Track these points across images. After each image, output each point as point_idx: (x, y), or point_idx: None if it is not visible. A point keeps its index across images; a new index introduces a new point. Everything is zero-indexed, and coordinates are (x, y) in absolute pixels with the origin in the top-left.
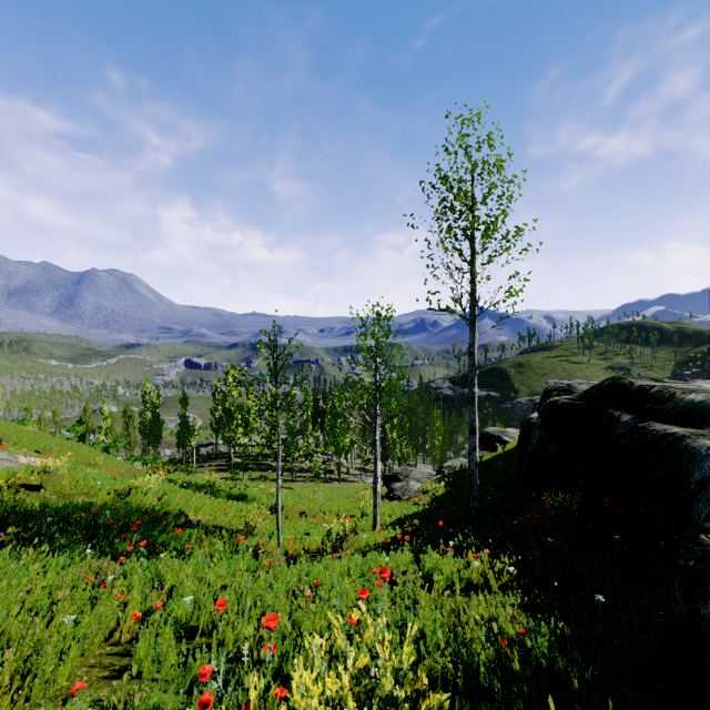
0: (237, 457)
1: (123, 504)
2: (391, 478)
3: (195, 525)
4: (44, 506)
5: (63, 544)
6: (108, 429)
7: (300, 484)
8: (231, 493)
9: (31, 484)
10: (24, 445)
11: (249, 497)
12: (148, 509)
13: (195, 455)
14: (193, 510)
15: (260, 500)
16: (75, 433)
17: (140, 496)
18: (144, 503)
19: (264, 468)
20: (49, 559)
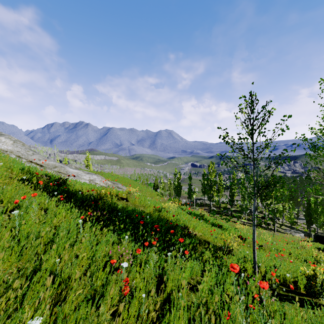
0: (214, 207)
1: (157, 215)
2: (323, 238)
3: (193, 236)
4: (124, 208)
5: (122, 228)
6: (162, 187)
7: (248, 227)
8: (213, 222)
9: (125, 198)
10: (135, 188)
11: (223, 227)
12: (169, 221)
13: (195, 203)
14: (192, 227)
15: (230, 231)
16: (151, 186)
17: (166, 213)
18: (167, 216)
19: (227, 215)
20: (108, 236)
